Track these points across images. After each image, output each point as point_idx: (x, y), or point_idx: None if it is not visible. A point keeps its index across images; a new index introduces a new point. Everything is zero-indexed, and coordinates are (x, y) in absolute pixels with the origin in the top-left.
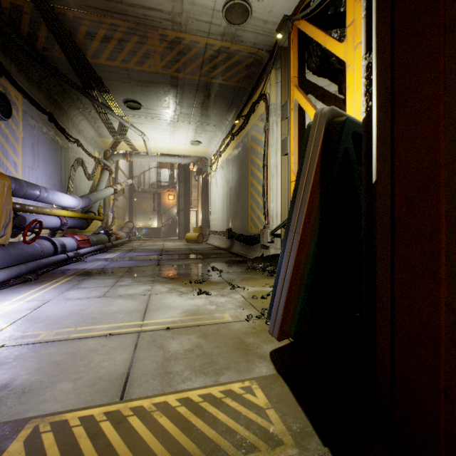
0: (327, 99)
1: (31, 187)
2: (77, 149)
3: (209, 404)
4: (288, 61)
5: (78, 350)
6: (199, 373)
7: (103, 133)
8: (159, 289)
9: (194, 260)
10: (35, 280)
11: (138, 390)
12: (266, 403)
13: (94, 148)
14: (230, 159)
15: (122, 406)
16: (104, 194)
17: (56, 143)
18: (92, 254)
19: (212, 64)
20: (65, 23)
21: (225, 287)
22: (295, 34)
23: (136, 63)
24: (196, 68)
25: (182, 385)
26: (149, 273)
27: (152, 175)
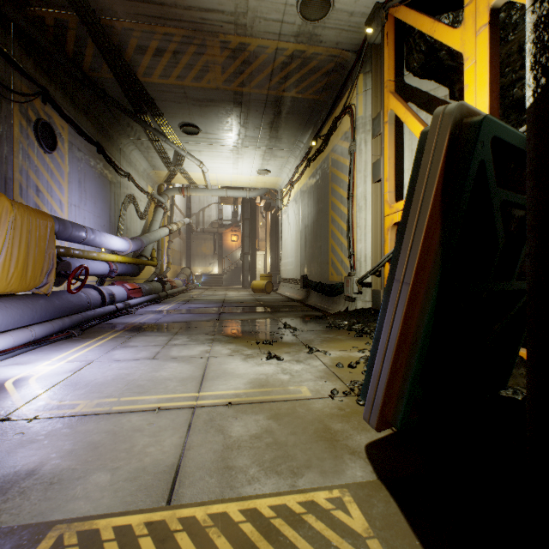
0: (433, 107)
1: (77, 228)
2: (128, 184)
3: (285, 522)
4: (381, 61)
5: (119, 429)
6: (270, 472)
7: (157, 165)
8: (219, 351)
9: (262, 314)
10: (79, 335)
11: (190, 492)
12: (365, 528)
13: (147, 182)
14: (305, 191)
15: (169, 515)
16: (157, 236)
17: (105, 178)
18: (144, 305)
19: (284, 73)
20: (113, 37)
21: (301, 350)
22: (390, 26)
23: (193, 78)
24: (264, 79)
25: (248, 487)
26: (208, 329)
27: (212, 212)
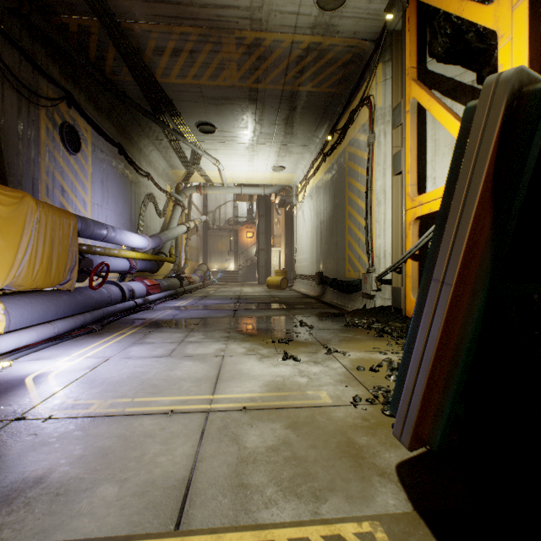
0: (459, 93)
1: (98, 226)
2: (147, 184)
3: None
4: (402, 48)
5: (131, 433)
6: (289, 493)
7: (175, 164)
8: (234, 349)
9: (277, 311)
10: (99, 331)
11: (201, 514)
12: None
13: (165, 182)
14: (321, 186)
15: None
16: (175, 233)
17: (126, 177)
18: (163, 300)
19: (299, 67)
20: (132, 39)
21: (318, 350)
22: (412, 10)
23: (209, 77)
24: (279, 74)
25: (264, 512)
26: (224, 326)
27: (228, 210)
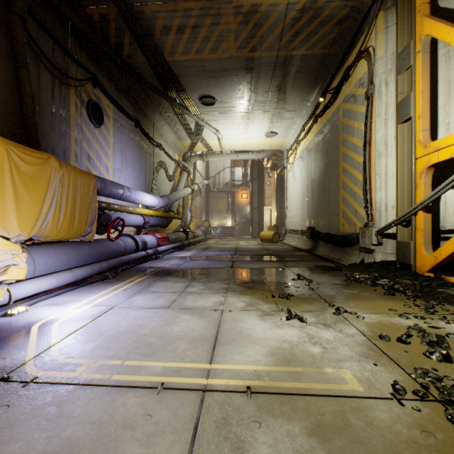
0: None
1: (115, 186)
2: (159, 153)
3: None
4: None
5: (108, 418)
6: None
7: (182, 136)
8: (233, 303)
9: (272, 263)
10: (113, 278)
11: None
12: None
13: (174, 151)
14: (312, 147)
15: None
16: (182, 194)
17: (141, 147)
18: (170, 251)
19: (294, 30)
20: (143, 22)
21: (324, 309)
22: None
23: (209, 50)
24: (274, 40)
25: None
26: (222, 277)
27: (226, 175)
